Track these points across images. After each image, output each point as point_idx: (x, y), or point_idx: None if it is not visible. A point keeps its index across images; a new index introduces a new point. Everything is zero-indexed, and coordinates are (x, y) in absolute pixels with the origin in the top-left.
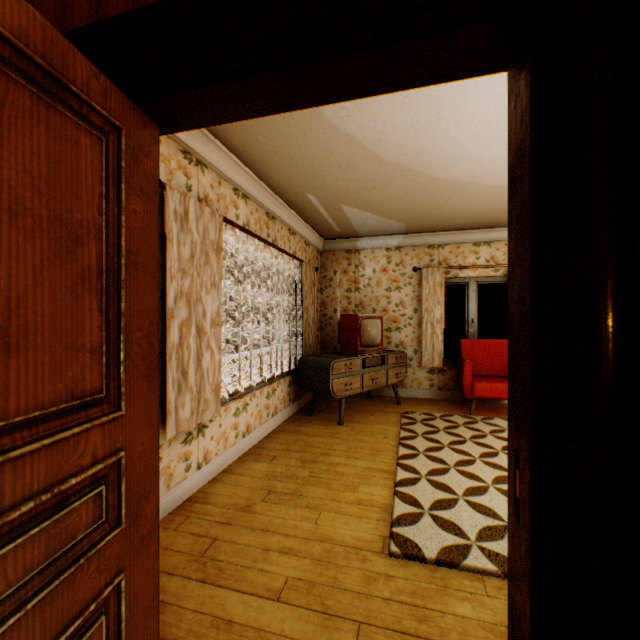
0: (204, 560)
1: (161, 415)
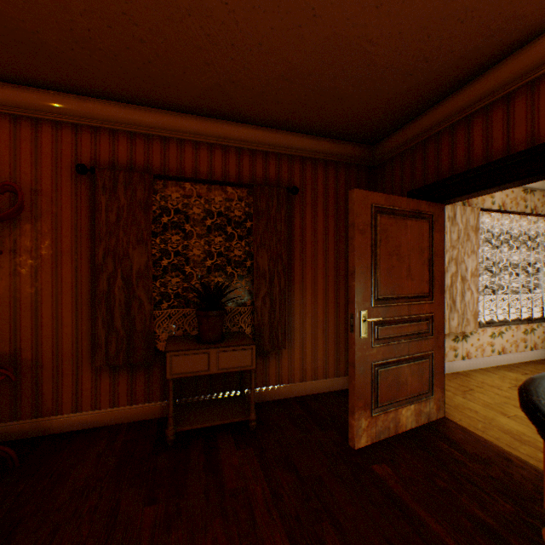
0: (464, 392)
1: None
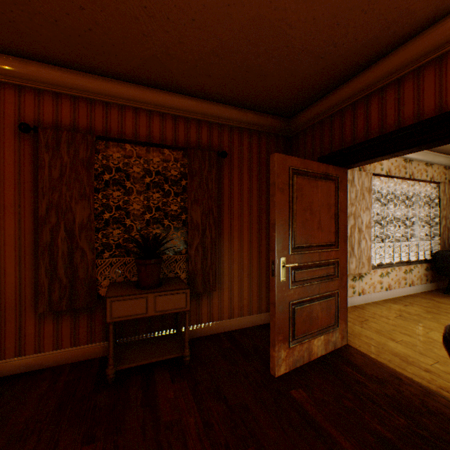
0: (361, 322)
1: None
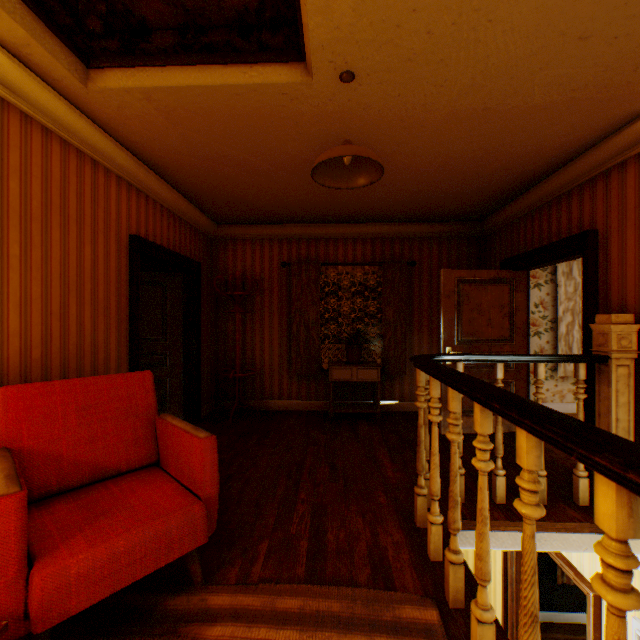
0: None
1: (556, 366)
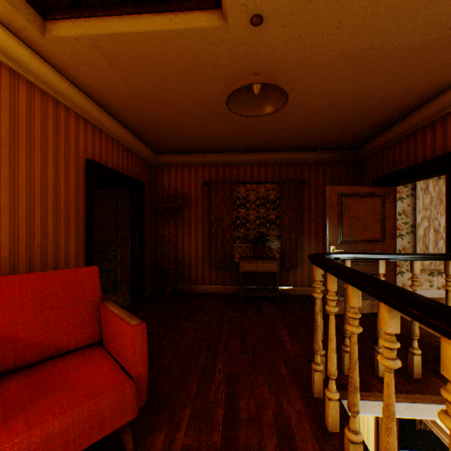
0: None
1: None
